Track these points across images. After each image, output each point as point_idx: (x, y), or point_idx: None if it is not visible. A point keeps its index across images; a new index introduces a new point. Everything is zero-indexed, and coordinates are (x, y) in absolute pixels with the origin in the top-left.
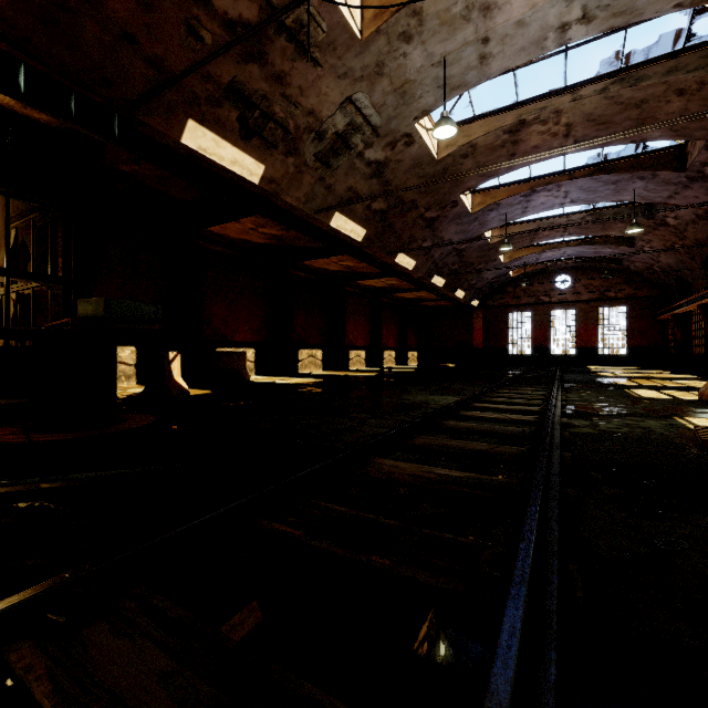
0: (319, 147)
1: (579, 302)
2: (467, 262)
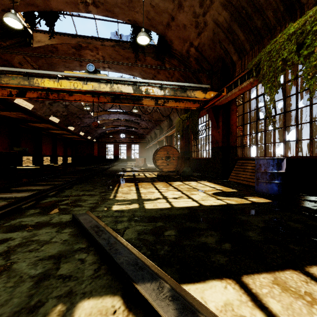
0: (50, 101)
1: (127, 142)
2: (92, 128)
